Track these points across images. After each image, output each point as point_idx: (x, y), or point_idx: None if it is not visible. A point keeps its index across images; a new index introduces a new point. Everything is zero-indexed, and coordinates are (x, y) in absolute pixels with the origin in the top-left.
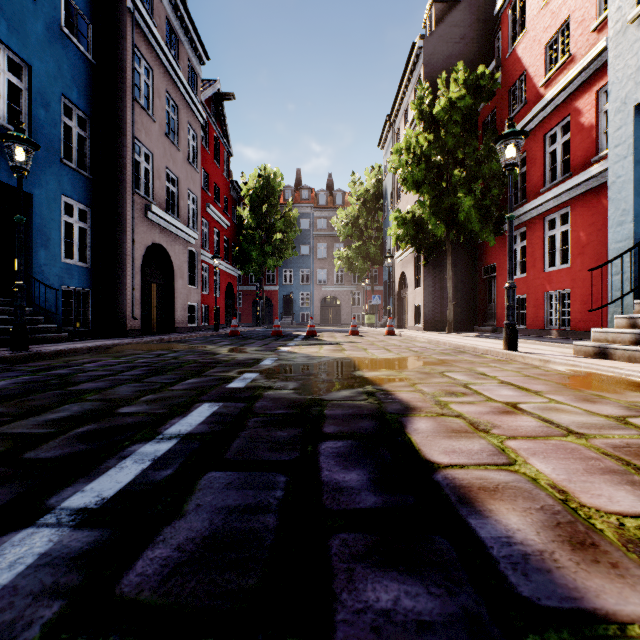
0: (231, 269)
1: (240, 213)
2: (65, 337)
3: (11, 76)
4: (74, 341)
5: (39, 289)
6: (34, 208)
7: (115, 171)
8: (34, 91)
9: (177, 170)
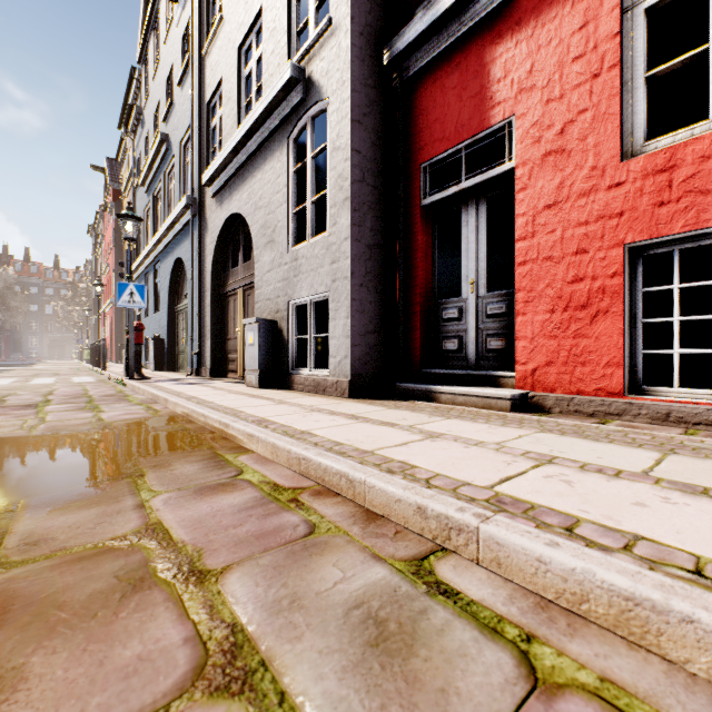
0: None
1: None
2: None
3: None
4: None
5: None
6: None
7: None
8: None
9: None
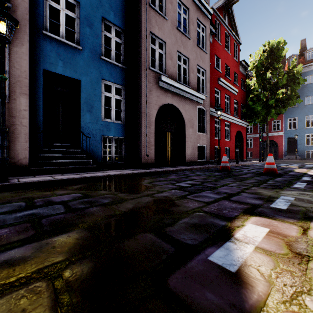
0: (239, 121)
1: (247, 83)
2: (93, 168)
3: (68, 11)
4: (95, 171)
5: (82, 137)
6: (82, 89)
7: (137, 59)
8: (82, 17)
9: (187, 53)
